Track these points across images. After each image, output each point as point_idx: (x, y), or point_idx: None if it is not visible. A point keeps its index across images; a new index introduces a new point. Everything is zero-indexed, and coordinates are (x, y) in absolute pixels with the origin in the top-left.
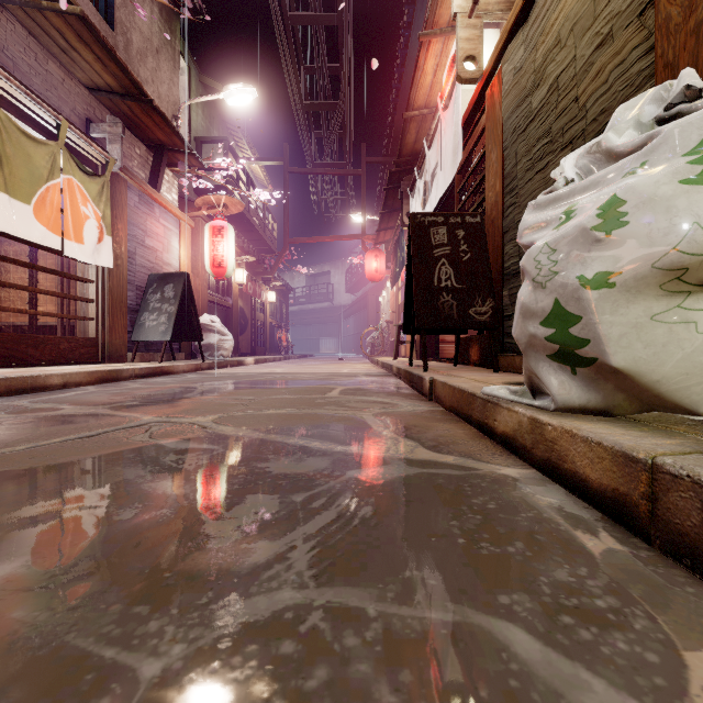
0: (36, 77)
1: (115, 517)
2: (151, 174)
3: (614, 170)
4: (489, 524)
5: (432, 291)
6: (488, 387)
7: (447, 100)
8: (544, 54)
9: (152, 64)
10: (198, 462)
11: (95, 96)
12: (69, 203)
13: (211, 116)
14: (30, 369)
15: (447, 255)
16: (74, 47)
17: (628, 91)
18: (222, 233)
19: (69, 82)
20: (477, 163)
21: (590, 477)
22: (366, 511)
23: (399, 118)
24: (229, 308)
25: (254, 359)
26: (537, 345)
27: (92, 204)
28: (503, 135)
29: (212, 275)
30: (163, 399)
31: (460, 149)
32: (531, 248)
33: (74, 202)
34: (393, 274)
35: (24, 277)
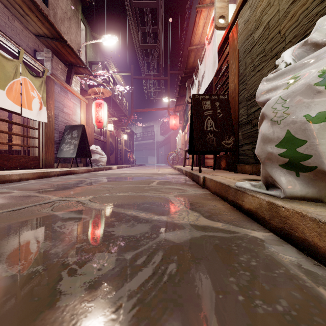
0: (8, 28)
1: (4, 274)
2: (66, 77)
3: (325, 50)
4: (256, 280)
5: (203, 132)
6: (238, 182)
7: (210, 39)
8: (261, 11)
9: (67, 24)
10: (72, 227)
11: (38, 39)
12: (25, 90)
13: (96, 52)
14: (3, 171)
15: (210, 114)
16: (27, 14)
17: (310, 24)
18: (101, 106)
19: (25, 32)
20: (224, 70)
21: (318, 244)
22: (172, 268)
23: (185, 52)
24: (105, 142)
25: (116, 166)
26: (273, 159)
27: (36, 91)
28: (238, 55)
29: (96, 126)
30: (67, 187)
31: (217, 63)
32: (269, 101)
33: (27, 90)
34: (183, 126)
35: (6, 127)
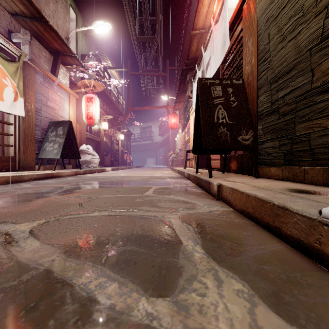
0: None
1: None
2: (52, 67)
3: None
4: None
5: (213, 125)
6: None
7: (218, 16)
8: None
9: (52, 7)
10: None
11: (16, 19)
12: None
13: (90, 44)
14: None
15: (222, 103)
16: None
17: None
18: (92, 100)
19: None
20: (235, 53)
21: None
22: None
23: (186, 45)
24: (98, 142)
25: (111, 168)
26: None
27: (10, 78)
28: (257, 27)
29: (87, 123)
30: (26, 198)
31: (227, 42)
32: None
33: None
34: (183, 124)
35: None
